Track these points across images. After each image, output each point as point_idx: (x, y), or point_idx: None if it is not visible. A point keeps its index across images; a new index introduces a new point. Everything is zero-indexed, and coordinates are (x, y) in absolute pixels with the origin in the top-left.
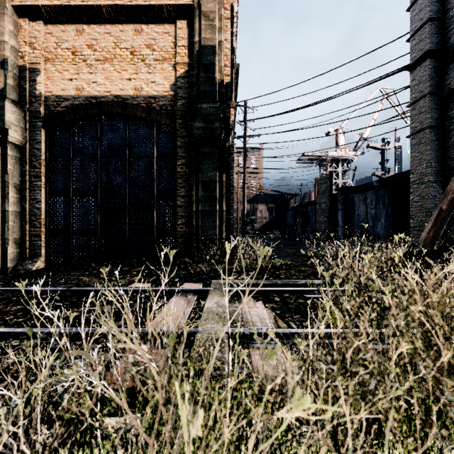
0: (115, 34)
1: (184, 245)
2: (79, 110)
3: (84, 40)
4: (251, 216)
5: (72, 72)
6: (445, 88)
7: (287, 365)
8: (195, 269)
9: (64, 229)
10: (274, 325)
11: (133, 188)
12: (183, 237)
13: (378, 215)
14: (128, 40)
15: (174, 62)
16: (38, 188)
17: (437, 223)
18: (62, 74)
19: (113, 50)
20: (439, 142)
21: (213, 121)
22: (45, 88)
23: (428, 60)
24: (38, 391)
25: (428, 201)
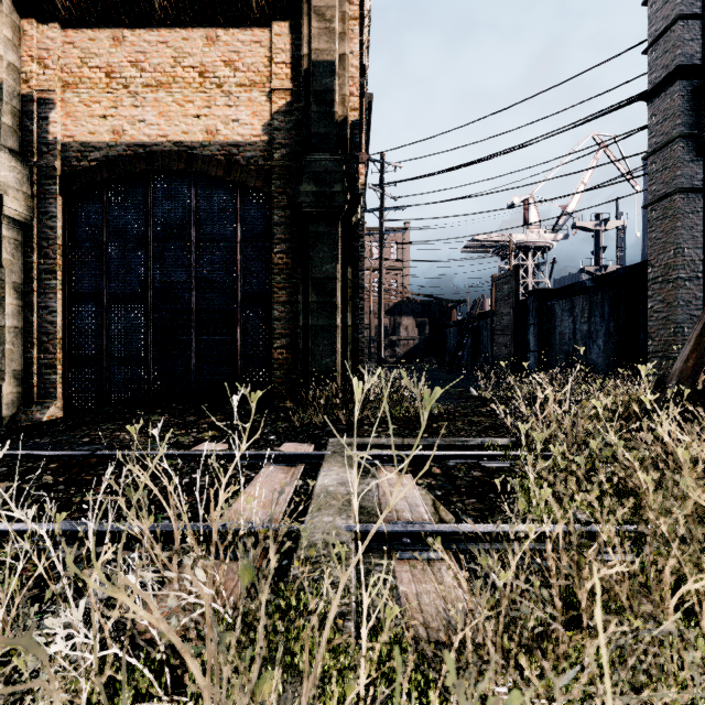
0: (174, 44)
1: (285, 382)
2: (118, 165)
3: (126, 54)
4: (391, 336)
5: (105, 104)
6: None
7: None
8: (302, 420)
9: (94, 355)
10: (433, 517)
11: (203, 290)
12: (283, 369)
13: (593, 333)
14: (196, 53)
15: (268, 88)
16: (52, 290)
17: (700, 344)
18: (89, 109)
19: (171, 69)
20: (696, 215)
21: (332, 183)
22: (63, 130)
23: (678, 83)
24: None
25: (677, 310)
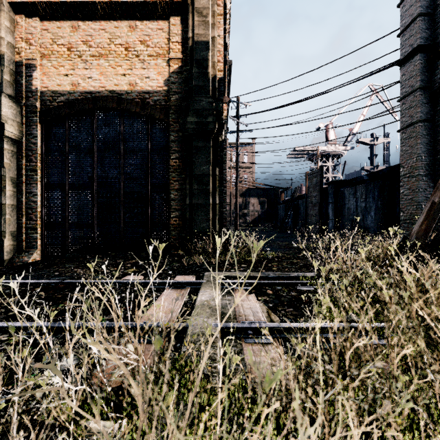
0: (110, 30)
1: (178, 238)
2: (75, 105)
3: (80, 36)
4: (243, 209)
5: (67, 67)
6: (435, 82)
7: (295, 407)
8: (188, 262)
9: (60, 222)
10: (266, 319)
11: (127, 181)
12: (177, 230)
13: (368, 208)
14: (123, 36)
15: (167, 57)
16: (34, 181)
17: (429, 215)
18: (57, 70)
19: (108, 46)
20: (429, 136)
21: (206, 116)
22: (41, 83)
23: (419, 55)
24: (3, 404)
25: (418, 194)
